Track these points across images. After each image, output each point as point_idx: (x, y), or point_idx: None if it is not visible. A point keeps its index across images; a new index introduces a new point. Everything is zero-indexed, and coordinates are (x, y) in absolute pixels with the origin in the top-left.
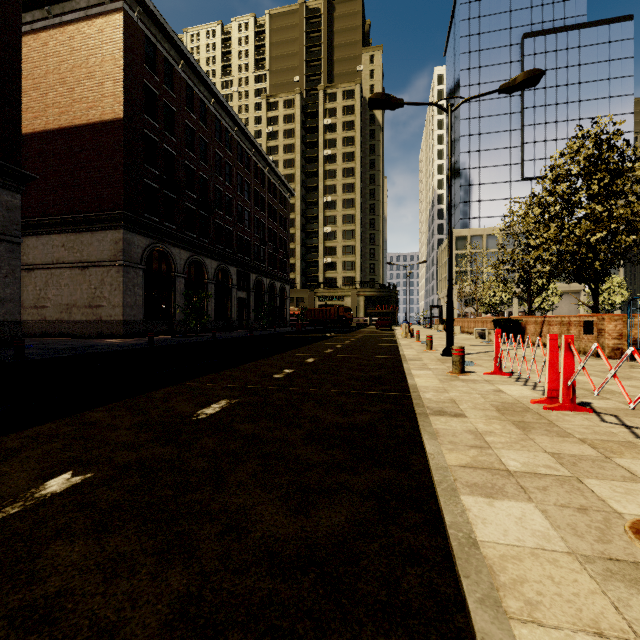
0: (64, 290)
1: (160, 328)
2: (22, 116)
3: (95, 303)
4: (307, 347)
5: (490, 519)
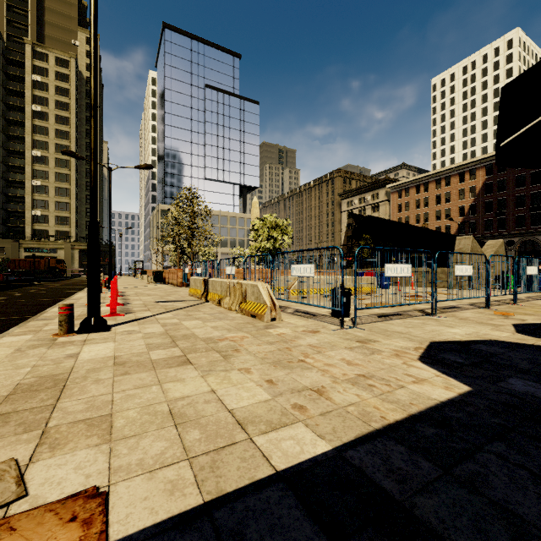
0: None
1: None
2: None
3: None
4: (14, 290)
5: None
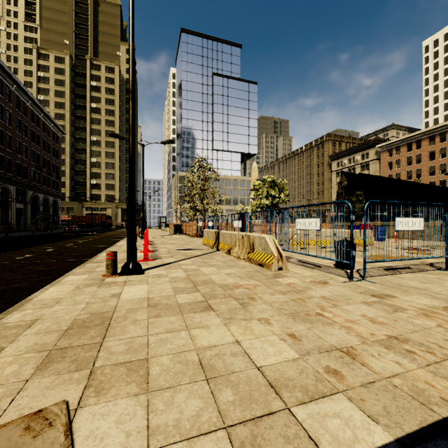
0: None
1: None
2: None
3: None
4: (78, 238)
5: None
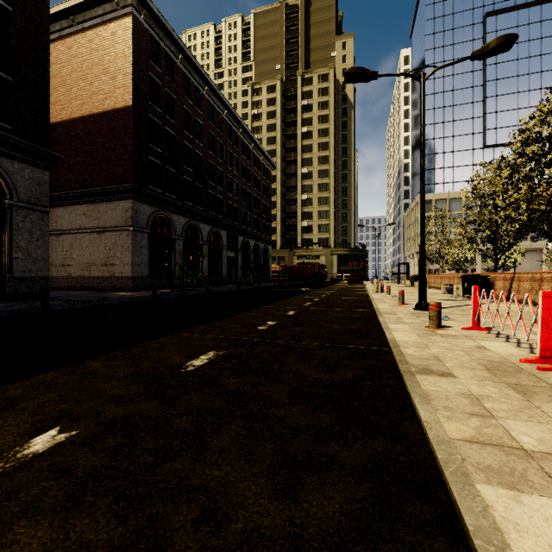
0: (85, 251)
1: (162, 283)
2: (53, 108)
3: (109, 262)
4: (288, 300)
5: (524, 525)
